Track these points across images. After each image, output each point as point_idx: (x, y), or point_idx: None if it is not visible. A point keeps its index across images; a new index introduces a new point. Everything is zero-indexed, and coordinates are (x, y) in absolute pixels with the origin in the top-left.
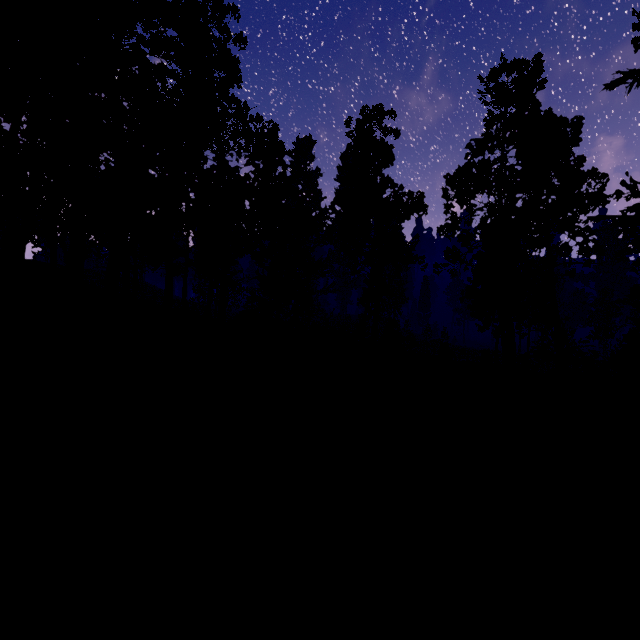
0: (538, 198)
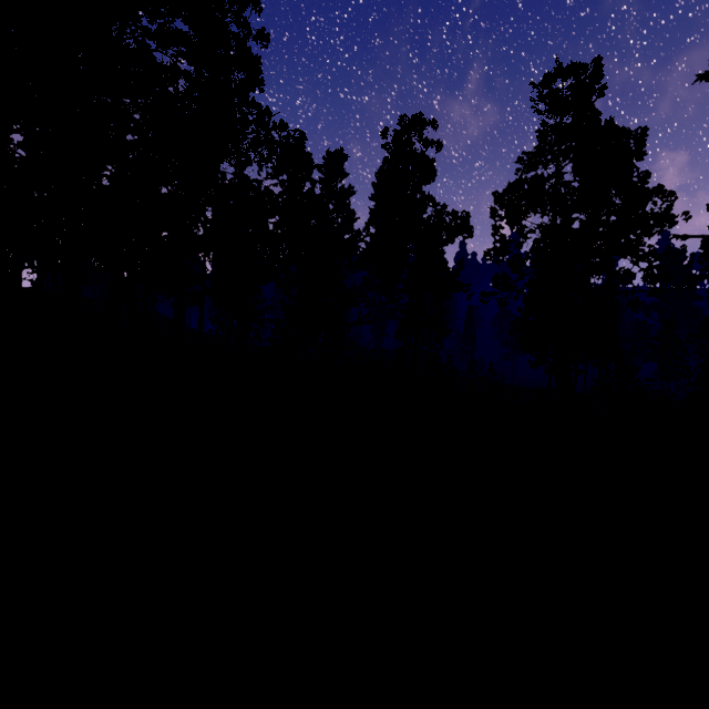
0: (598, 218)
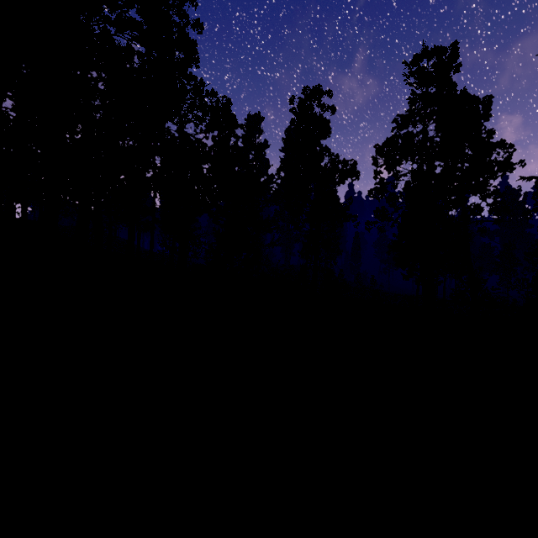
0: (455, 165)
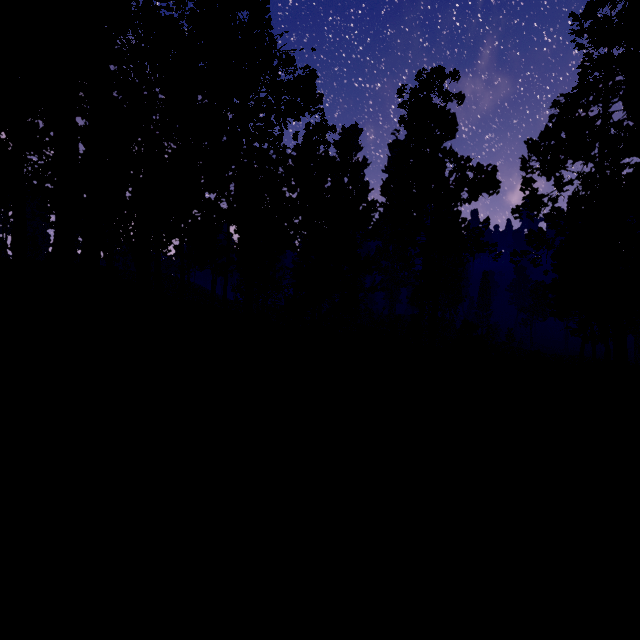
0: None
